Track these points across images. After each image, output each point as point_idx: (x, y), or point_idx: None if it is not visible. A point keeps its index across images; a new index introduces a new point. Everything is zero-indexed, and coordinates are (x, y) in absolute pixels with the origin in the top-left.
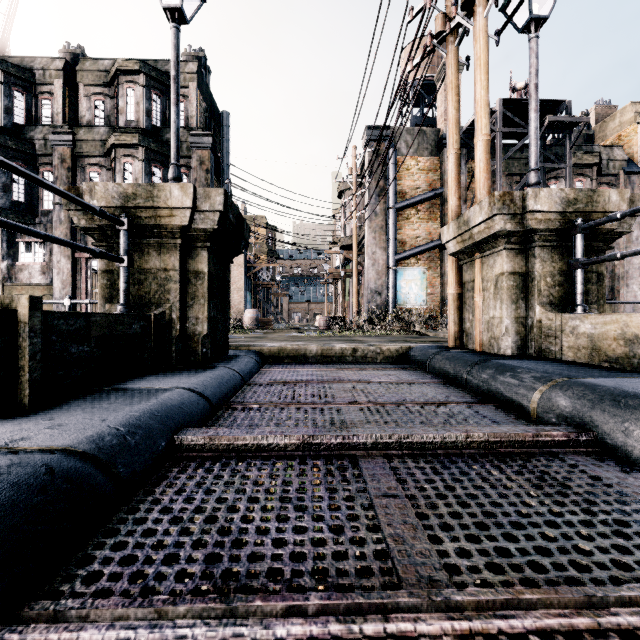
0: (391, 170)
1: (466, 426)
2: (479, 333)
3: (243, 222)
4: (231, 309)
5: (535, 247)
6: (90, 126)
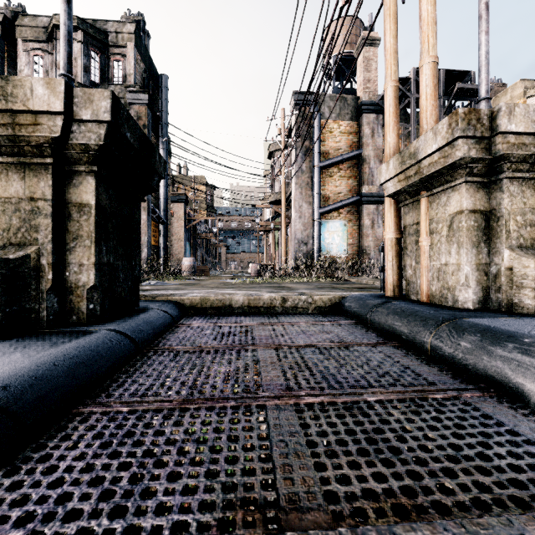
0: (316, 132)
1: None
2: (426, 282)
3: (153, 151)
4: (172, 257)
5: (503, 179)
6: None
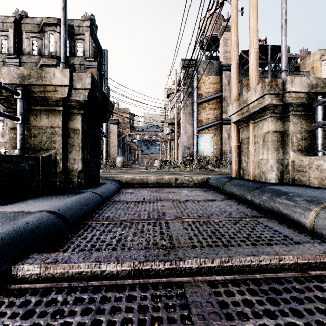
0: (195, 82)
1: (273, 246)
2: (252, 169)
3: (108, 100)
4: (110, 157)
5: (290, 115)
6: (29, 54)
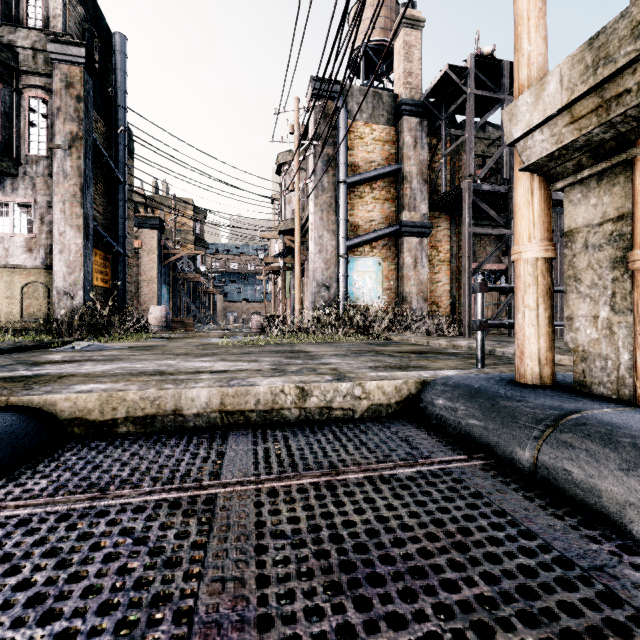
0: (342, 135)
1: None
2: None
3: None
4: (139, 306)
5: None
6: None
